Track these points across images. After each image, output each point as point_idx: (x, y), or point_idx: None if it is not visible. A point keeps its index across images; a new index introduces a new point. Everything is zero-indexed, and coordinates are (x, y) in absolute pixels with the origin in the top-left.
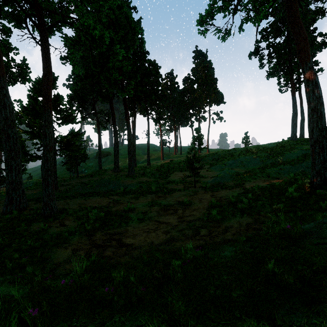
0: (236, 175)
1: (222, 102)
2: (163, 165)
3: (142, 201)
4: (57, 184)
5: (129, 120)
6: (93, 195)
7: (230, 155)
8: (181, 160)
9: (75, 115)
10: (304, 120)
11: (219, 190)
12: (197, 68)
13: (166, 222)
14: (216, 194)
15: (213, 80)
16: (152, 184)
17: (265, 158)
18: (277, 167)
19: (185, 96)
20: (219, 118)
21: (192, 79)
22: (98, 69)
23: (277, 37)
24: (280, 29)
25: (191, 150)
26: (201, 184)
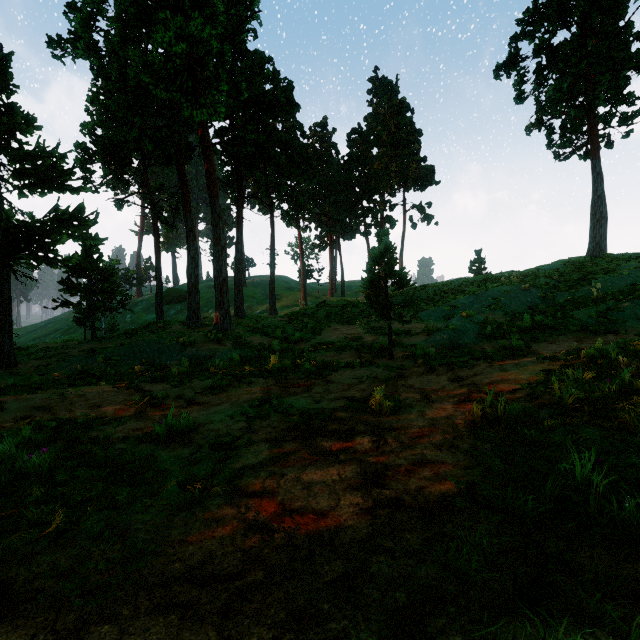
0: (492, 327)
1: (432, 183)
2: (304, 310)
3: (235, 397)
4: (14, 353)
5: (216, 190)
6: (97, 383)
7: (455, 291)
8: (347, 300)
9: (68, 169)
10: (606, 219)
11: (471, 364)
12: (377, 114)
13: (306, 511)
14: (466, 374)
15: (413, 136)
16: (274, 351)
17: (550, 289)
18: (599, 306)
19: (352, 172)
20: (425, 217)
21: (368, 135)
22: (136, 56)
23: (560, 24)
24: (569, 6)
25: (380, 253)
26: (405, 351)
